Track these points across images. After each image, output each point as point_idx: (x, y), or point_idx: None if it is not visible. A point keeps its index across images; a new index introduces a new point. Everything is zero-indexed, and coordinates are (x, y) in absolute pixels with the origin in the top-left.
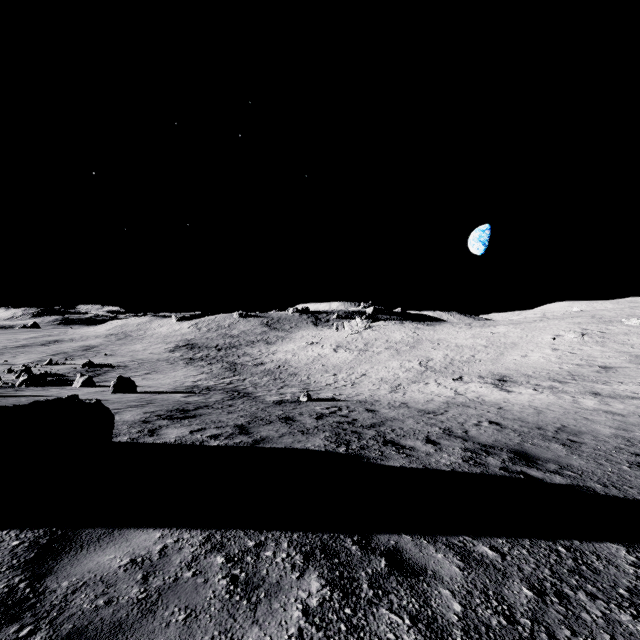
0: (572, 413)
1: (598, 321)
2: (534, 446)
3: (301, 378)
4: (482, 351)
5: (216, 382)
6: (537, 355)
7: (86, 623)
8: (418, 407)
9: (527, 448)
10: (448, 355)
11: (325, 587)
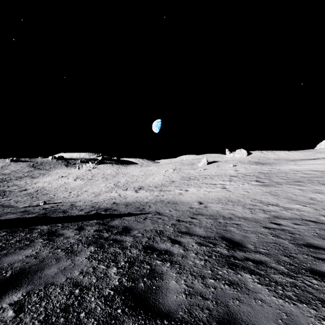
0: (146, 197)
1: (181, 164)
2: (116, 207)
3: (50, 195)
4: (141, 177)
5: None
6: (158, 178)
7: None
8: (95, 201)
9: (113, 208)
10: (127, 179)
11: (7, 233)
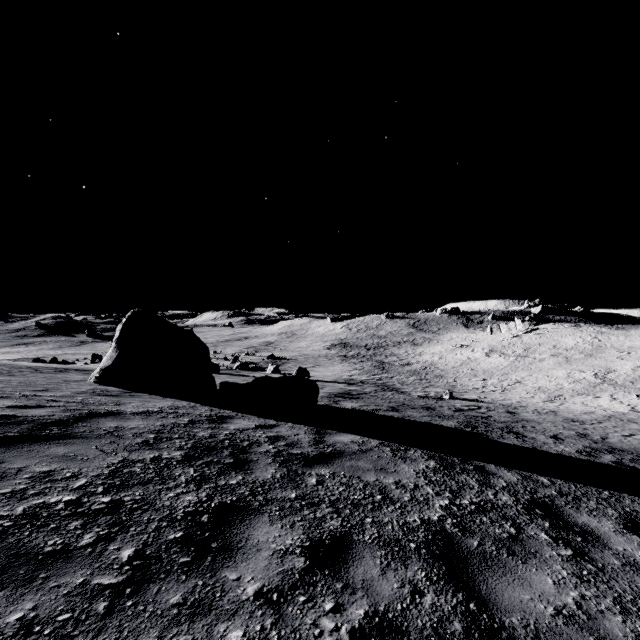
0: None
1: None
2: None
3: (447, 380)
4: None
5: (368, 377)
6: None
7: (344, 449)
8: (567, 416)
9: None
10: (639, 367)
11: (437, 465)
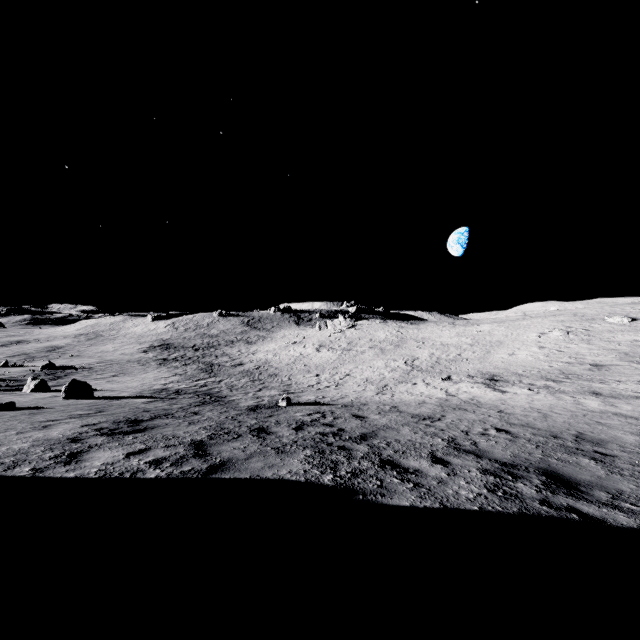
0: (581, 416)
1: (581, 319)
2: (562, 462)
3: (282, 379)
4: (468, 349)
5: (189, 384)
6: (524, 353)
7: None
8: (411, 411)
9: (556, 466)
10: (434, 354)
11: None
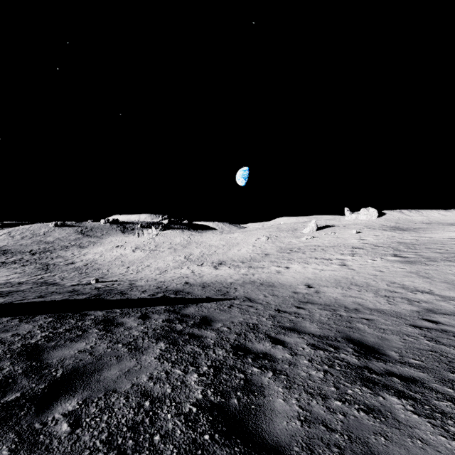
0: (229, 276)
1: (278, 230)
2: (190, 289)
3: (102, 271)
4: (221, 248)
5: (28, 279)
6: (245, 249)
7: None
8: (161, 280)
9: (185, 289)
10: (203, 251)
11: (54, 319)
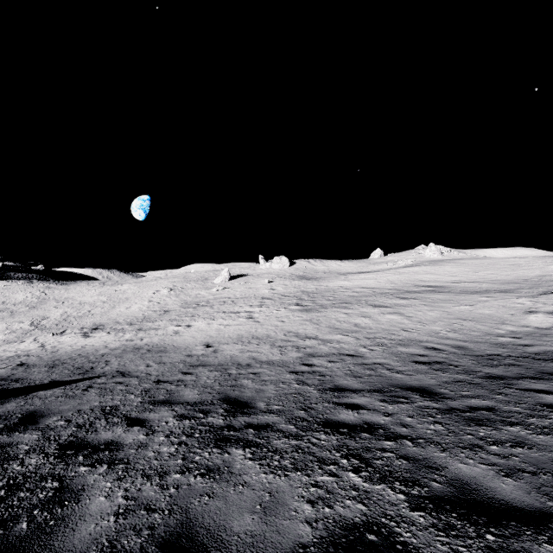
0: (104, 345)
1: (185, 280)
2: (24, 373)
3: None
4: (100, 306)
5: None
6: (137, 306)
7: None
8: None
9: (13, 375)
10: (67, 312)
11: None
